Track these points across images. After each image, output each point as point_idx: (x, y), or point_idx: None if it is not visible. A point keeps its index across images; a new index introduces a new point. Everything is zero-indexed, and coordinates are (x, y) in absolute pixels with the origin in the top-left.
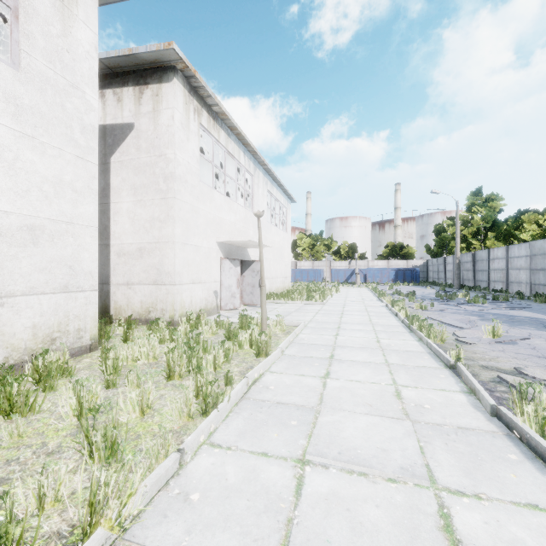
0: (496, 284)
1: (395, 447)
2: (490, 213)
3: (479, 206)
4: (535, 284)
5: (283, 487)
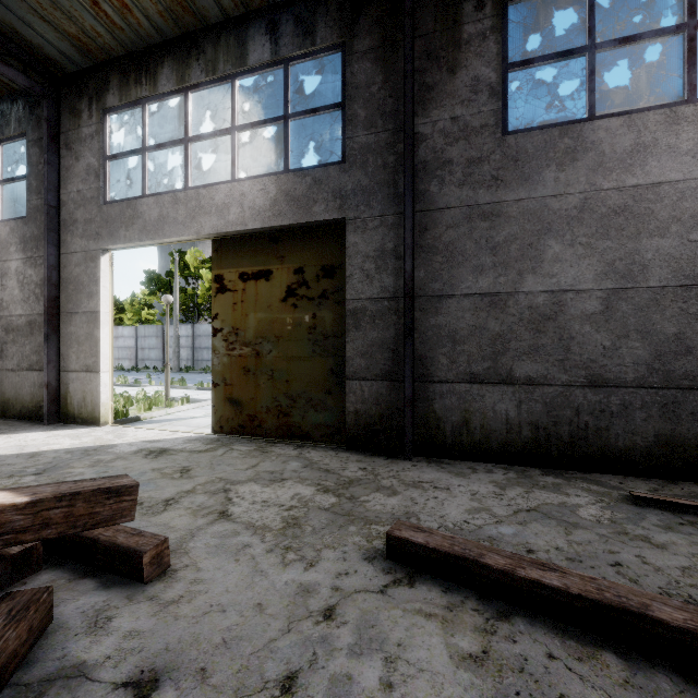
0: None
1: None
2: None
3: None
4: None
5: None
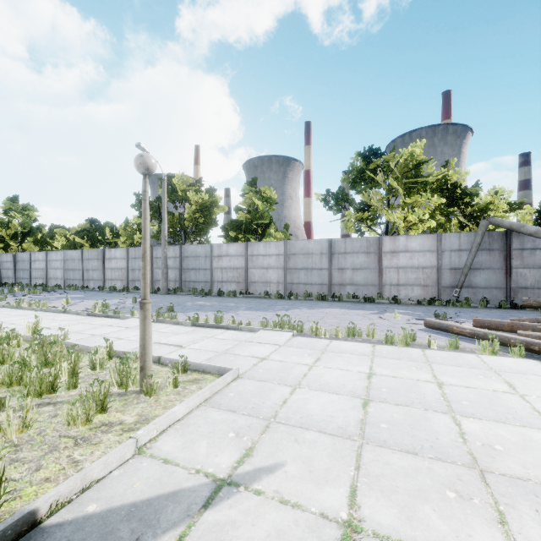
0: (38, 280)
1: (71, 322)
2: (28, 221)
3: (17, 212)
4: (68, 279)
5: (54, 331)
